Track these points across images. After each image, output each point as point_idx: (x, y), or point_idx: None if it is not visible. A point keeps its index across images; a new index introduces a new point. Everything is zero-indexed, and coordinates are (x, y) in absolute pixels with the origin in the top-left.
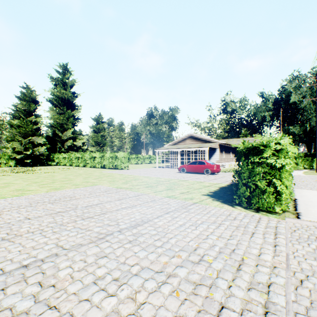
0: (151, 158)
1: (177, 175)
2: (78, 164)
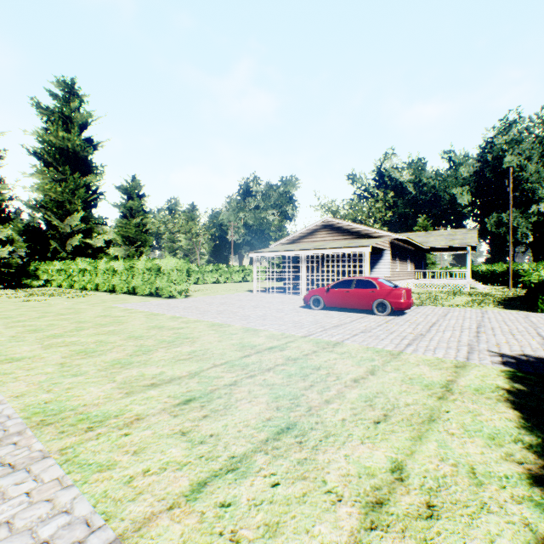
0: (245, 271)
1: (302, 318)
2: (85, 285)
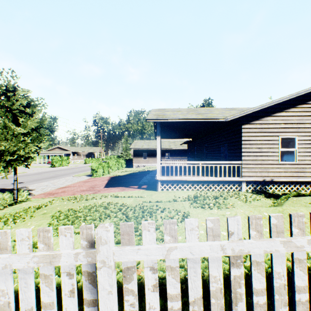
0: None
1: (45, 165)
2: None
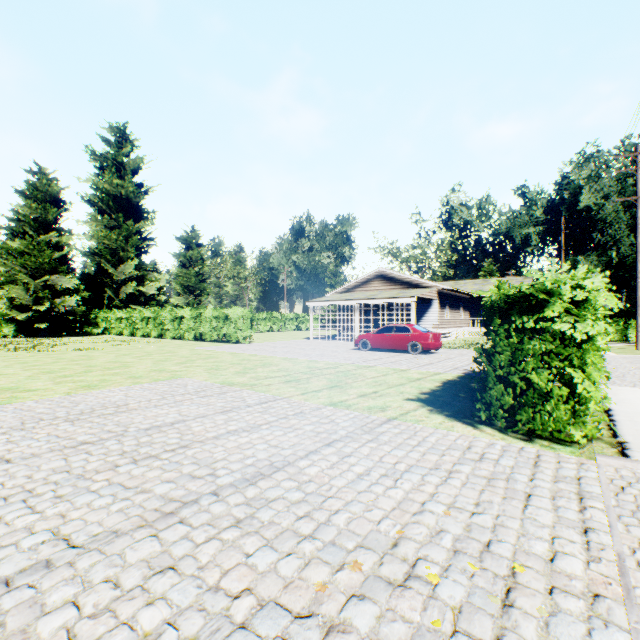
0: (299, 319)
1: (351, 355)
2: (148, 332)
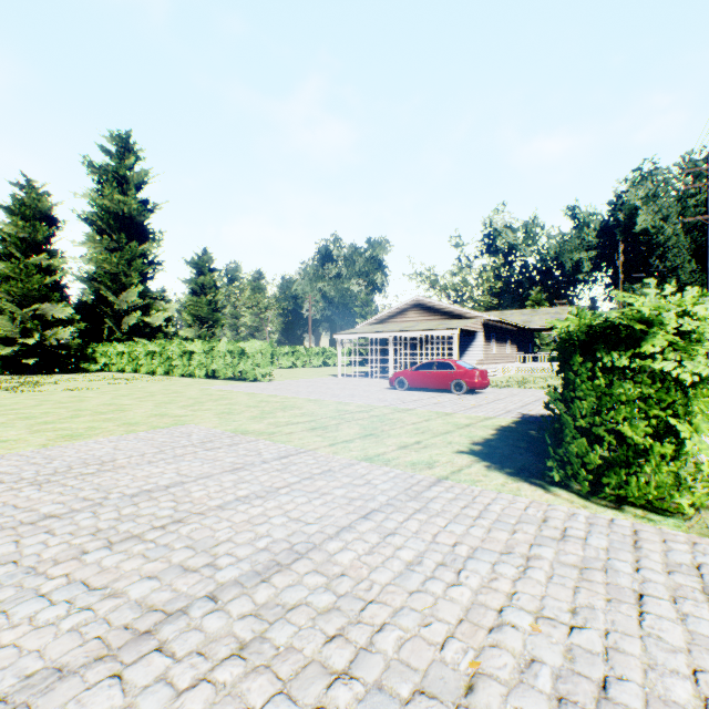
0: (326, 354)
1: (386, 396)
2: (153, 369)
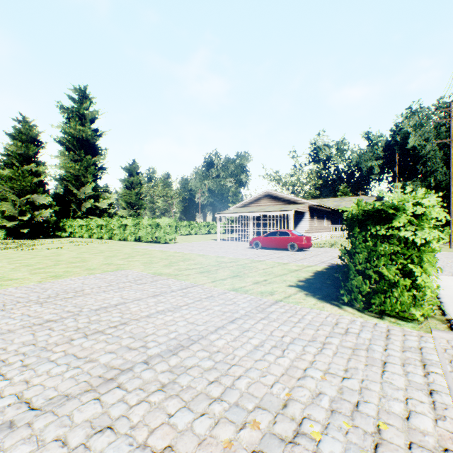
0: (210, 226)
1: (247, 252)
2: (101, 236)
